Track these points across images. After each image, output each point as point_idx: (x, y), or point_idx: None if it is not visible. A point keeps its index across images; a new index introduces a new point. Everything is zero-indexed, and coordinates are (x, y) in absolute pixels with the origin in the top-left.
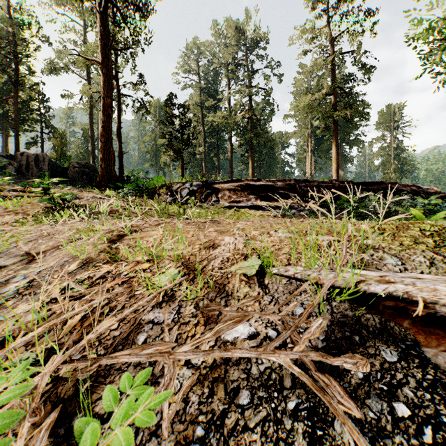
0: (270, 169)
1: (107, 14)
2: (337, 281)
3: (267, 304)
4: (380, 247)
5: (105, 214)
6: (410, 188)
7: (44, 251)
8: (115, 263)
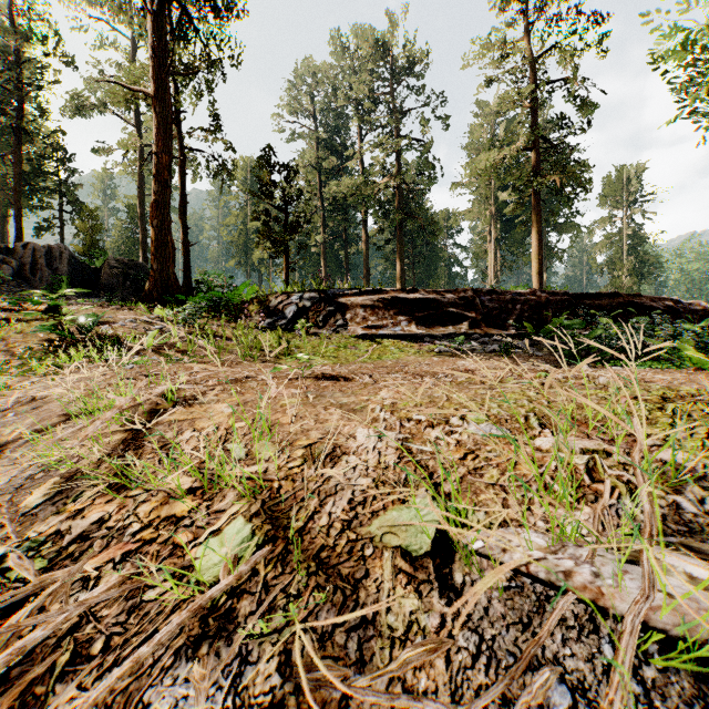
0: (429, 270)
1: (162, 15)
2: (656, 611)
3: (469, 663)
4: (708, 474)
5: (151, 352)
6: (662, 303)
7: (5, 443)
8: (122, 492)
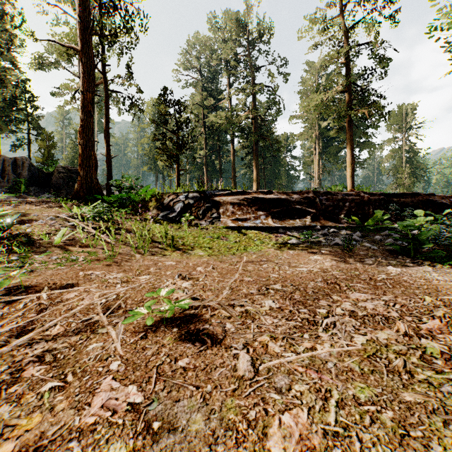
0: (274, 173)
1: None
2: None
3: None
4: None
5: (57, 249)
6: (448, 200)
7: None
8: None
